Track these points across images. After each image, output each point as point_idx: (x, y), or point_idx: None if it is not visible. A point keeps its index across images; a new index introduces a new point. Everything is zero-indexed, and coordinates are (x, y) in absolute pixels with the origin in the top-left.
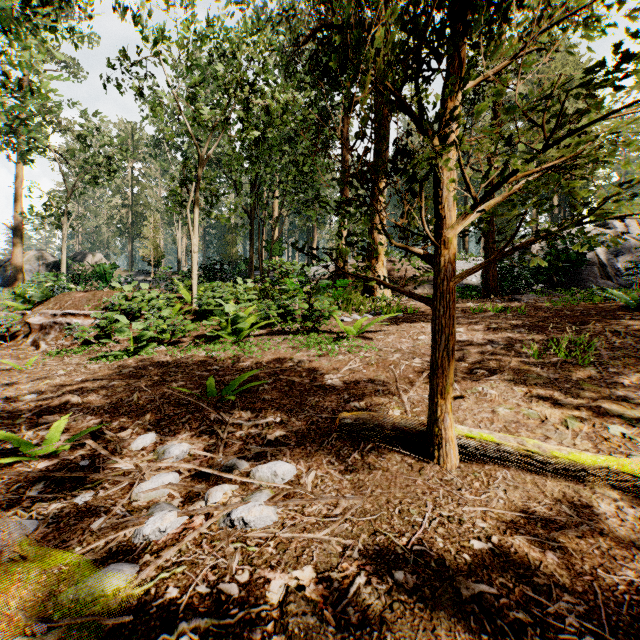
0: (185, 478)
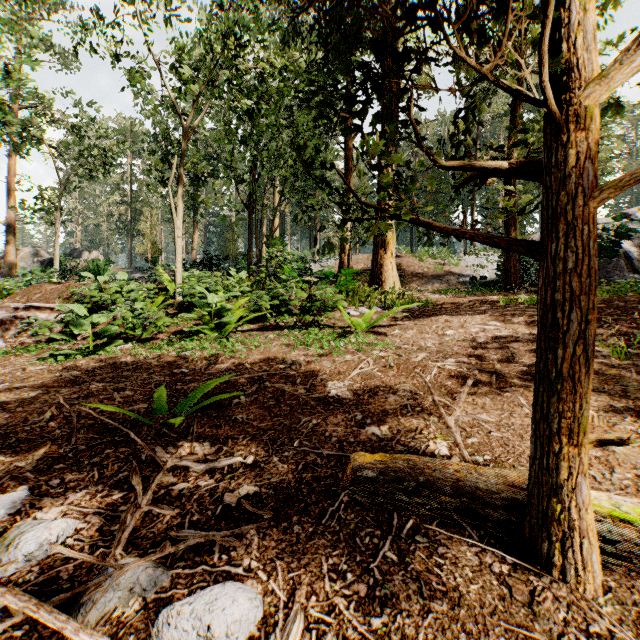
0: (15, 626)
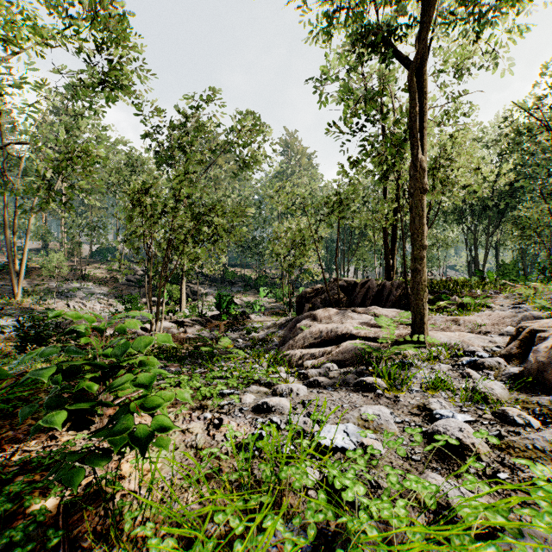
0: None
